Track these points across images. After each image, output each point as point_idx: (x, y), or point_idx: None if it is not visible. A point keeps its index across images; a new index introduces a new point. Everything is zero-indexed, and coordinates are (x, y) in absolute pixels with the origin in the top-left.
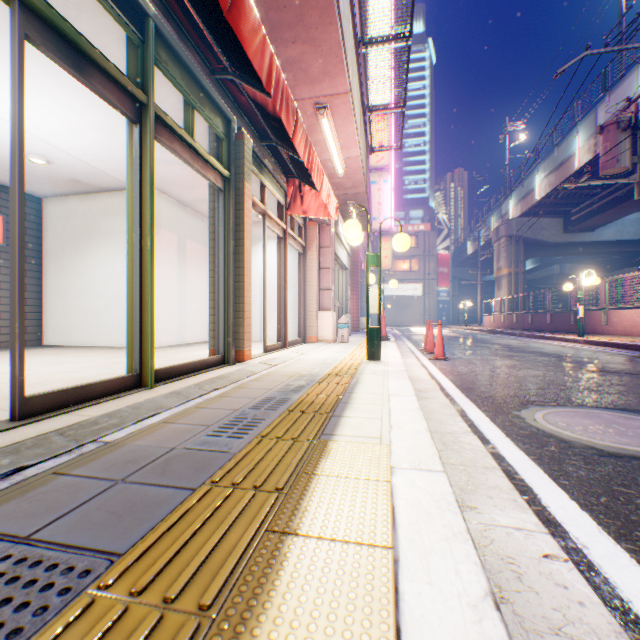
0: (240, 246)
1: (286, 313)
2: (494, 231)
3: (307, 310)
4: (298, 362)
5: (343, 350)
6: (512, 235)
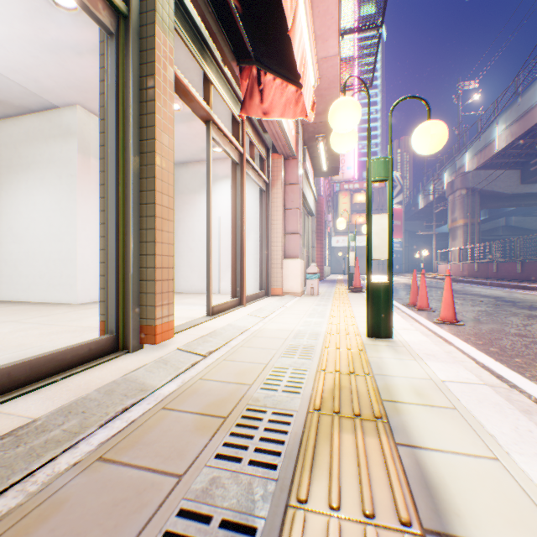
0: (148, 139)
1: (243, 260)
2: (448, 184)
3: (270, 258)
4: (252, 342)
5: (318, 310)
6: (468, 187)
